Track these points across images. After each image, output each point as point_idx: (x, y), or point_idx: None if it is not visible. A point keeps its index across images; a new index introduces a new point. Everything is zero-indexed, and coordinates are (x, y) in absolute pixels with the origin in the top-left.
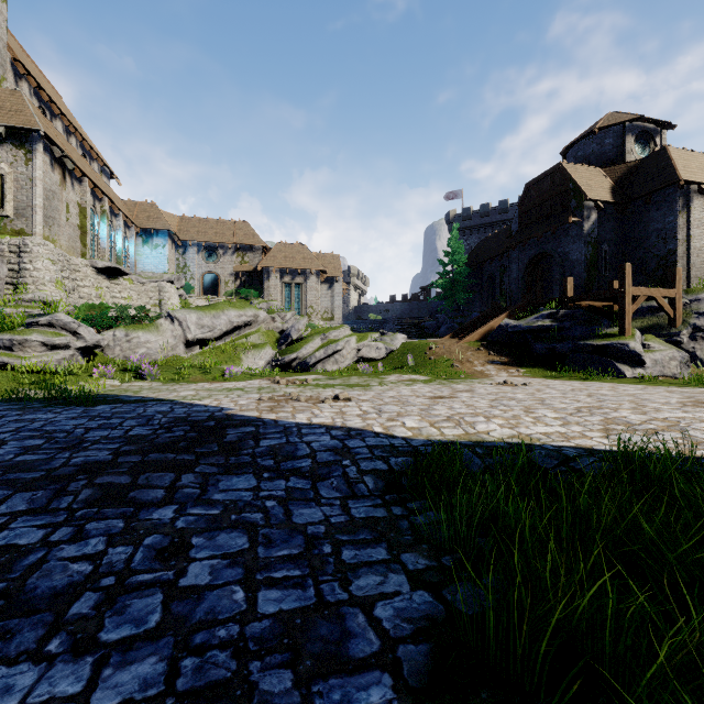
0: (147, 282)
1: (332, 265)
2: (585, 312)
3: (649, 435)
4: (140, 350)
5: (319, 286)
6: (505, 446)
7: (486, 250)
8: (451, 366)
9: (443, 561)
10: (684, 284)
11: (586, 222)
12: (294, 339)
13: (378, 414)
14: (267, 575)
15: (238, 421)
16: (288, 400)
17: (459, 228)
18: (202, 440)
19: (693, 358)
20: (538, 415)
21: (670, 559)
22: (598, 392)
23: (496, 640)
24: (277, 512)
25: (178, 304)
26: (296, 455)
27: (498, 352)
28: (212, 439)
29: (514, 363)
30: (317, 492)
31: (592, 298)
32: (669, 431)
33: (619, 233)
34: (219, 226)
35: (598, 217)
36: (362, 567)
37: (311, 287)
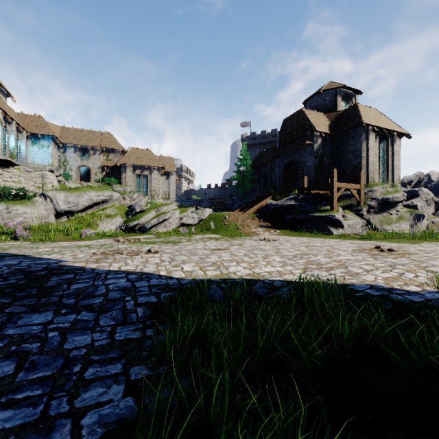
0: (33, 171)
1: (169, 164)
2: (314, 197)
3: (327, 270)
4: (18, 219)
5: (160, 177)
6: (241, 281)
7: (263, 158)
8: (237, 229)
9: (160, 370)
10: (365, 182)
11: (315, 144)
12: (136, 211)
13: (170, 262)
14: (11, 397)
15: (64, 270)
16: (115, 254)
17: (248, 144)
18: (27, 286)
19: (369, 223)
20: (270, 260)
21: (303, 356)
22: (313, 244)
23: (161, 434)
24: (54, 340)
25: (57, 186)
26: (93, 295)
27: (265, 220)
28: (36, 285)
29: (274, 227)
30: (97, 322)
31: (317, 188)
32: (339, 268)
33: (333, 151)
34: (90, 134)
35: (322, 141)
36: (95, 381)
37: (154, 178)
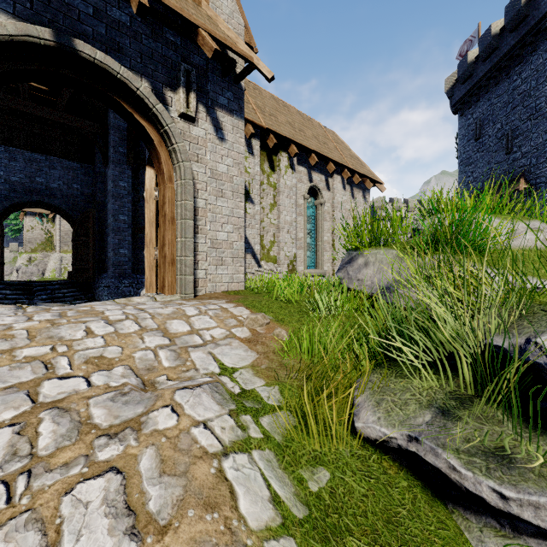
0: None
1: None
2: None
3: None
4: None
5: None
6: None
7: None
8: None
9: None
10: None
11: None
12: None
13: None
14: None
15: None
16: None
17: (459, 99)
18: None
19: None
20: None
21: None
22: None
23: None
24: None
25: None
26: None
27: None
28: None
29: None
30: None
31: None
32: None
33: None
34: None
35: None
36: None
37: None
